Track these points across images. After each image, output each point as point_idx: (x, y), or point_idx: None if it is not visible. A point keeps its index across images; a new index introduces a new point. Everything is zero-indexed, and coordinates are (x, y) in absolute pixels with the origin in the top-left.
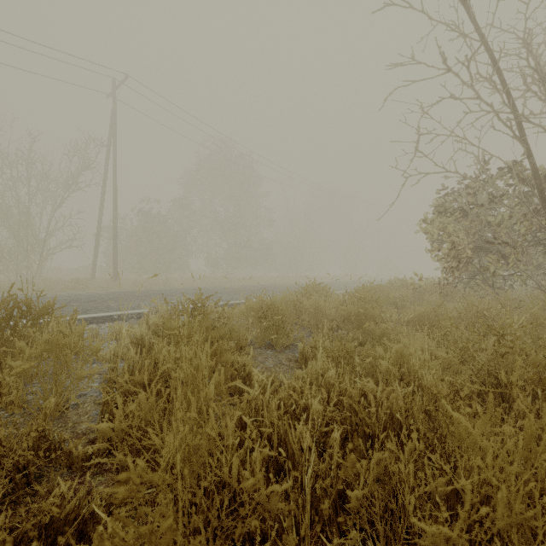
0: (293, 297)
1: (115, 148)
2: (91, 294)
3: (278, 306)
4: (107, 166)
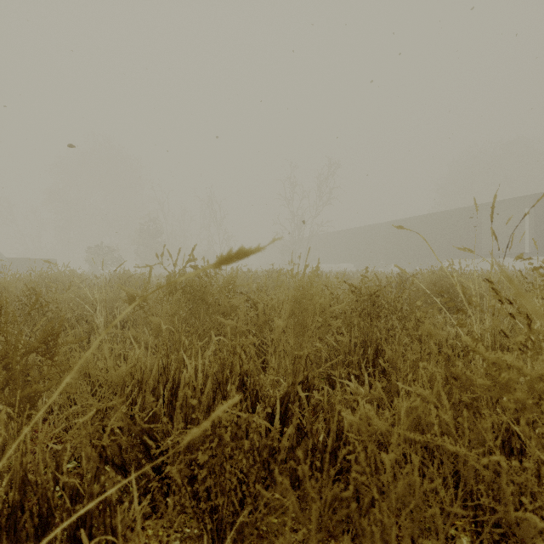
0: None
1: None
2: None
3: None
4: None
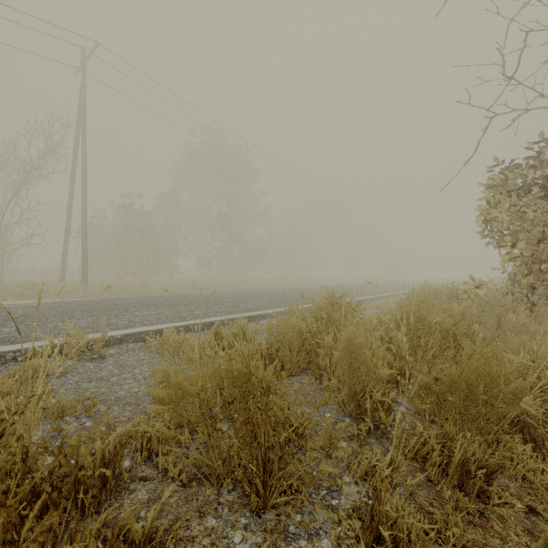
0: (299, 324)
1: (84, 129)
2: (8, 307)
3: (268, 386)
4: (76, 151)
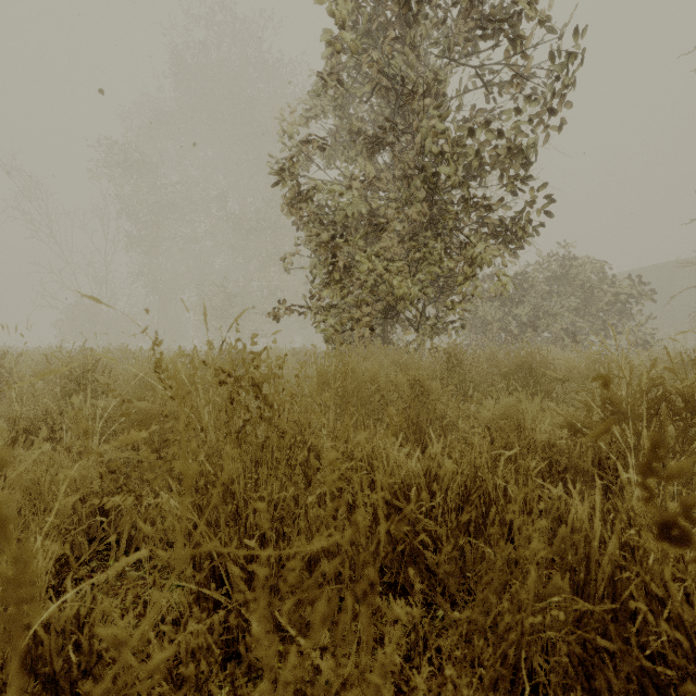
0: None
1: None
2: None
3: None
4: None
